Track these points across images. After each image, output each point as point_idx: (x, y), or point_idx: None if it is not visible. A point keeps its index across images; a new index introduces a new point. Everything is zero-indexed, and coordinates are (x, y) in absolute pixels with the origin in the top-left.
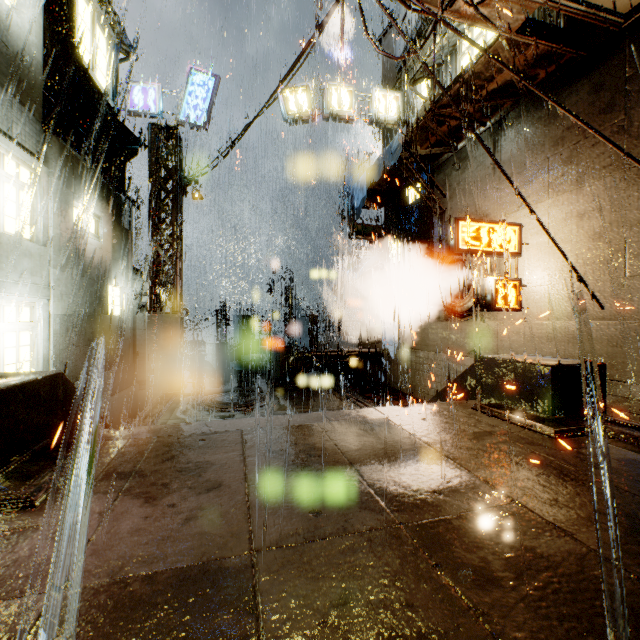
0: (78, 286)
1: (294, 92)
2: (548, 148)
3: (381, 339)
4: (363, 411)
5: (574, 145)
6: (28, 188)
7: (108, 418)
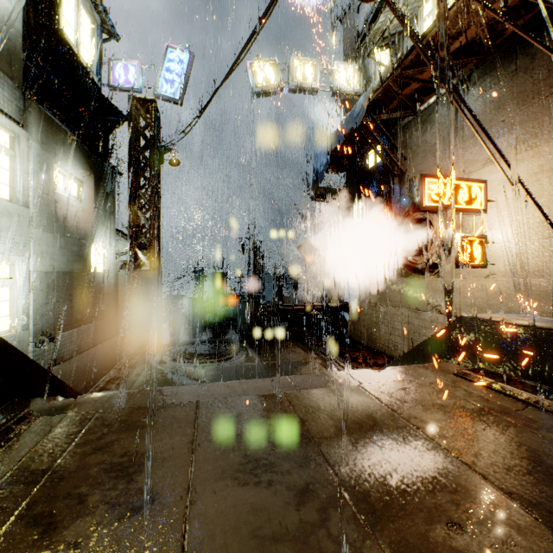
0: (59, 245)
1: (262, 66)
2: (516, 103)
3: (342, 294)
4: (333, 375)
5: (546, 98)
6: (7, 151)
7: (90, 367)
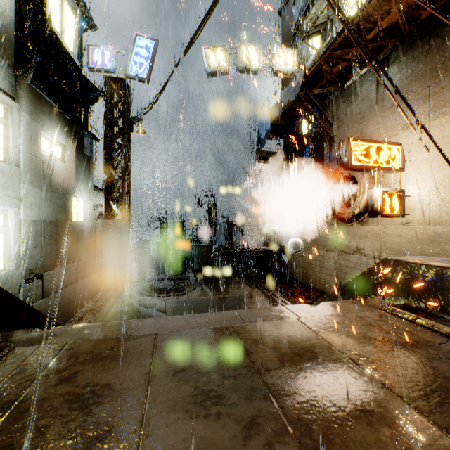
0: (46, 198)
1: (214, 51)
2: (429, 78)
3: (281, 239)
4: (275, 310)
5: None
6: (1, 119)
7: (72, 300)
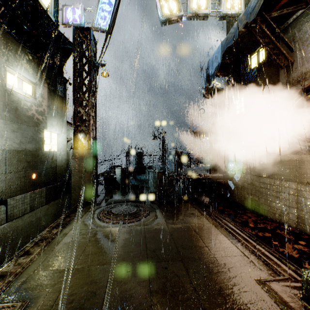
0: (12, 129)
1: (167, 0)
2: None
3: (226, 167)
4: None
5: None
6: None
7: (43, 219)
